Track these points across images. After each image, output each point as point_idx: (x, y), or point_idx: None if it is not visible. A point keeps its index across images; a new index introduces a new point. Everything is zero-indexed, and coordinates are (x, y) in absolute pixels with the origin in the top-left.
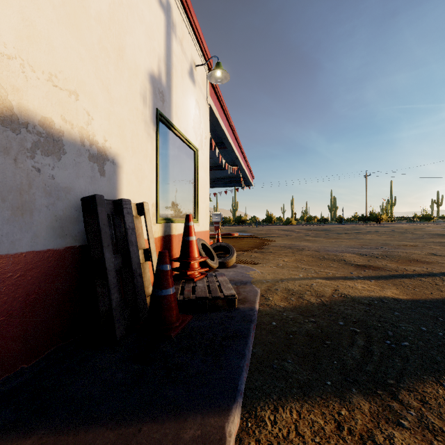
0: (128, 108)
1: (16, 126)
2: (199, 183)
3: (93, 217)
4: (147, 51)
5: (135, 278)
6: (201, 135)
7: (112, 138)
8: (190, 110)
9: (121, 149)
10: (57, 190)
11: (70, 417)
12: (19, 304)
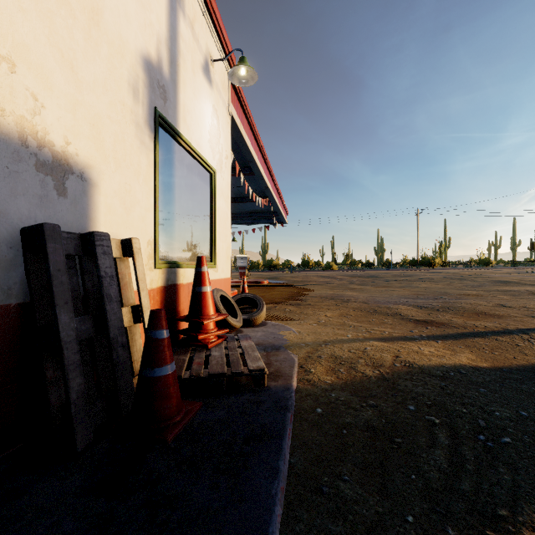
0: (108, 100)
1: None
2: (218, 215)
3: (43, 259)
4: (140, 24)
5: (114, 351)
6: (220, 153)
7: (81, 141)
8: (205, 118)
9: (96, 159)
10: None
11: None
12: None
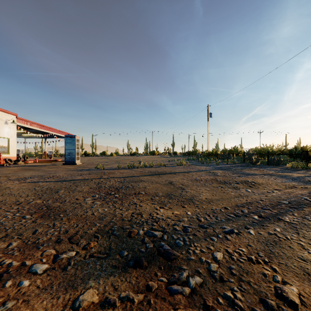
0: None
1: None
2: (11, 145)
3: None
4: None
5: None
6: (11, 134)
7: None
8: (6, 130)
9: None
10: None
11: None
12: None
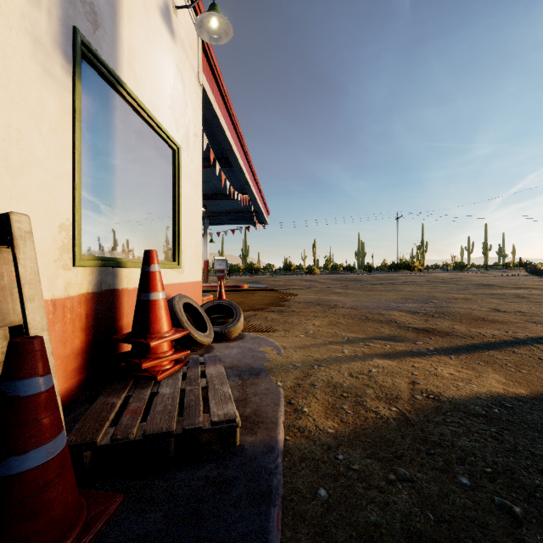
0: None
1: None
2: (184, 204)
3: None
4: None
5: None
6: (187, 127)
7: None
8: (165, 76)
9: None
10: None
11: None
12: None
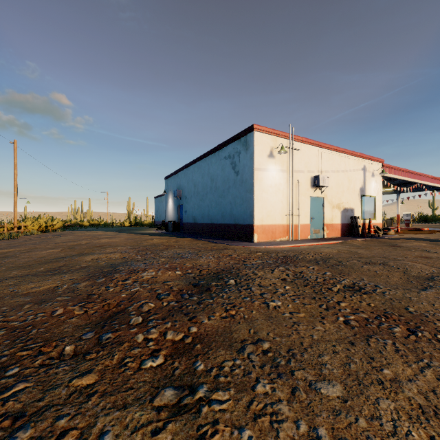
0: (355, 199)
1: (345, 209)
2: (376, 207)
3: (351, 219)
4: (359, 184)
5: (357, 229)
6: (377, 190)
7: (353, 206)
8: (372, 186)
9: (354, 207)
10: (347, 216)
11: (353, 237)
12: (345, 229)
